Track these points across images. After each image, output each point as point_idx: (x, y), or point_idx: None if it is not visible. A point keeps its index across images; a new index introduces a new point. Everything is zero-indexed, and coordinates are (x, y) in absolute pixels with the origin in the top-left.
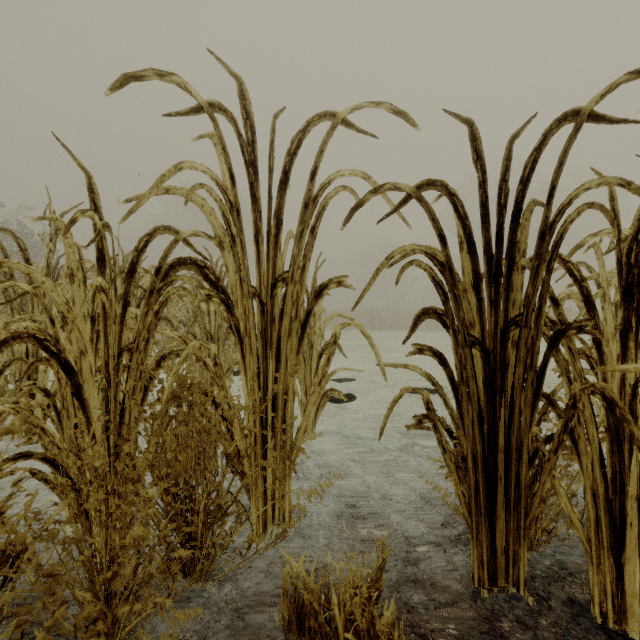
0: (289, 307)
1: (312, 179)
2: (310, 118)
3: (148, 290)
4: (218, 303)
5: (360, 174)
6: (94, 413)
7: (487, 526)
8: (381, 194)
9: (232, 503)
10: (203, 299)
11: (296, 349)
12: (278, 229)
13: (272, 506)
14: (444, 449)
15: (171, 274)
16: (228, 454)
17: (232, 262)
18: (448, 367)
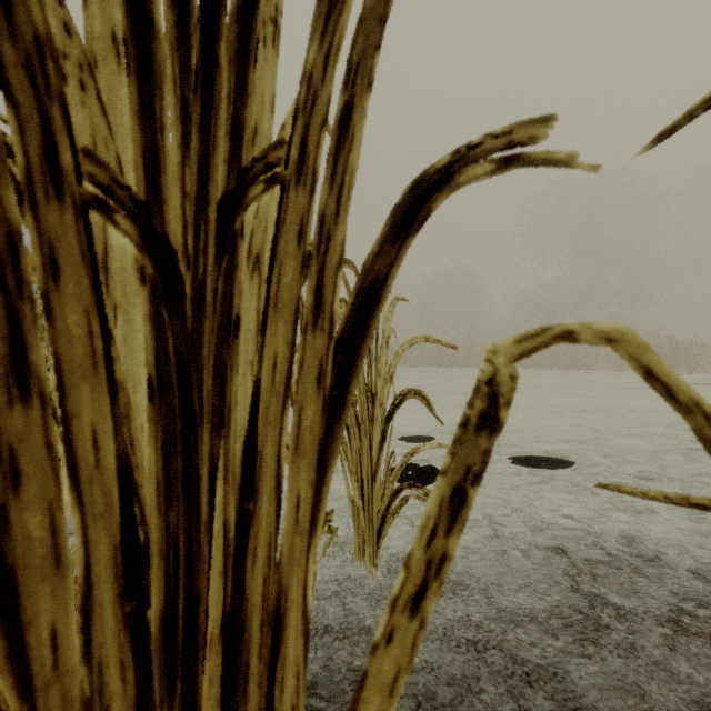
0: (289, 278)
1: None
2: None
3: None
4: None
5: None
6: None
7: None
8: None
9: None
10: None
11: (315, 444)
12: None
13: None
14: None
15: None
16: None
17: (89, 121)
18: None
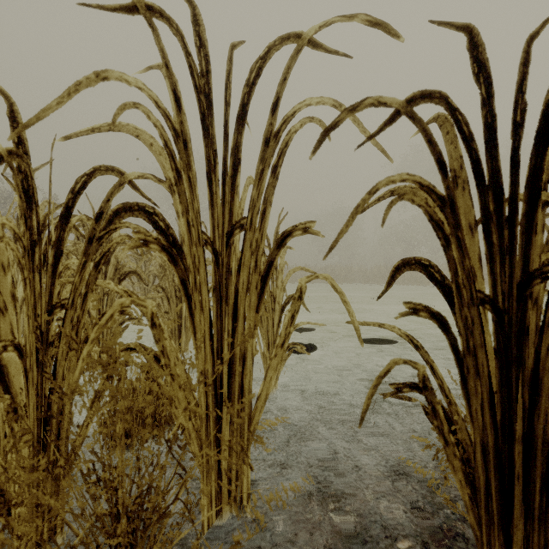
0: (247, 258)
1: (274, 111)
2: (271, 43)
3: (86, 238)
4: (158, 251)
5: (329, 102)
6: (15, 382)
7: (501, 541)
8: (355, 123)
9: (172, 502)
10: (136, 245)
11: (255, 305)
12: (235, 169)
13: (228, 484)
14: (446, 441)
15: (116, 221)
16: (167, 441)
17: None
18: (451, 333)
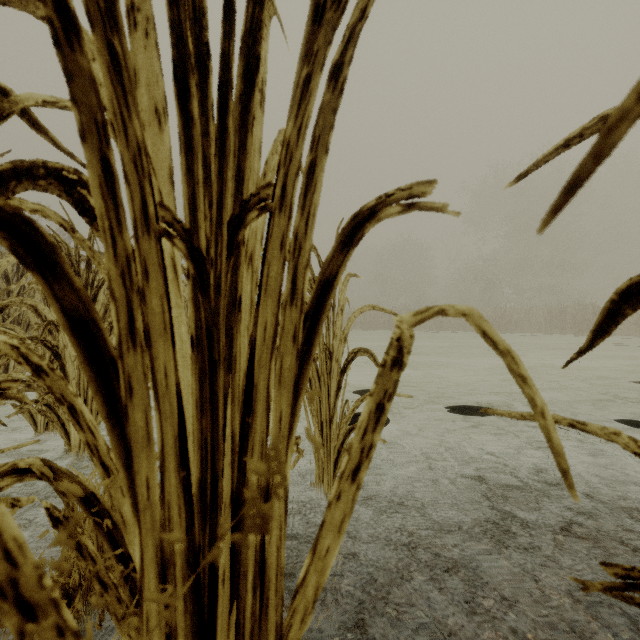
0: (275, 272)
1: None
2: None
3: None
4: None
5: None
6: None
7: None
8: None
9: None
10: None
11: (292, 379)
12: (249, 81)
13: None
14: None
15: None
16: None
17: None
18: None
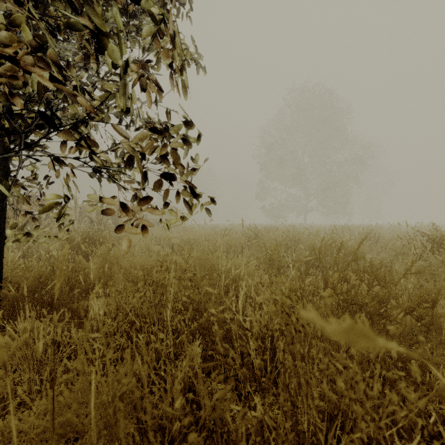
0: None
1: None
2: None
3: None
4: None
5: None
6: None
7: None
8: None
9: None
10: None
11: None
12: None
13: None
14: None
15: None
16: None
17: None
18: None
